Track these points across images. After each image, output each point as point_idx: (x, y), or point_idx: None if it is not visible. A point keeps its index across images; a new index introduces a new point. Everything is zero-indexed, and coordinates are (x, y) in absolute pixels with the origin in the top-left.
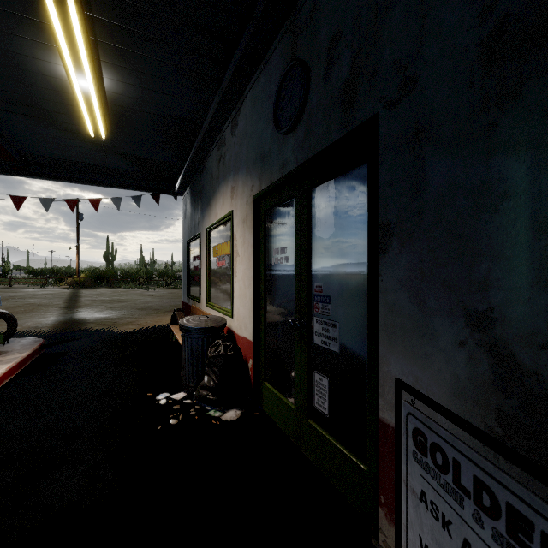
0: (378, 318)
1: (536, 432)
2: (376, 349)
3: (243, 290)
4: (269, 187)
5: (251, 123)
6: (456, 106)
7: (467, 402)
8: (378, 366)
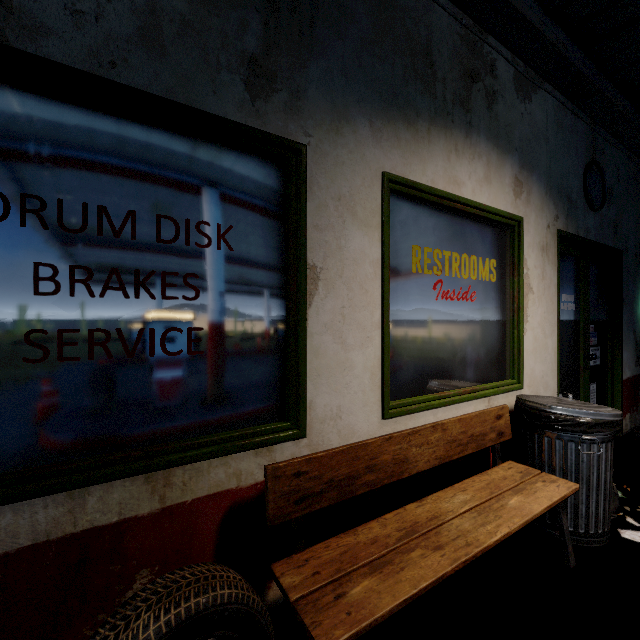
0: (622, 338)
1: (638, 357)
2: (622, 351)
3: (543, 340)
4: (577, 237)
5: (555, 140)
6: (632, 268)
7: (633, 357)
8: (622, 358)
